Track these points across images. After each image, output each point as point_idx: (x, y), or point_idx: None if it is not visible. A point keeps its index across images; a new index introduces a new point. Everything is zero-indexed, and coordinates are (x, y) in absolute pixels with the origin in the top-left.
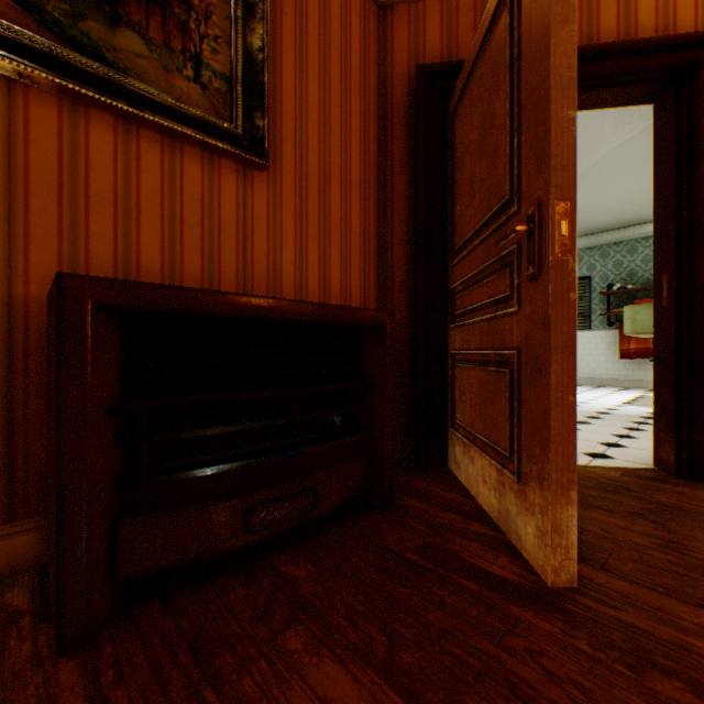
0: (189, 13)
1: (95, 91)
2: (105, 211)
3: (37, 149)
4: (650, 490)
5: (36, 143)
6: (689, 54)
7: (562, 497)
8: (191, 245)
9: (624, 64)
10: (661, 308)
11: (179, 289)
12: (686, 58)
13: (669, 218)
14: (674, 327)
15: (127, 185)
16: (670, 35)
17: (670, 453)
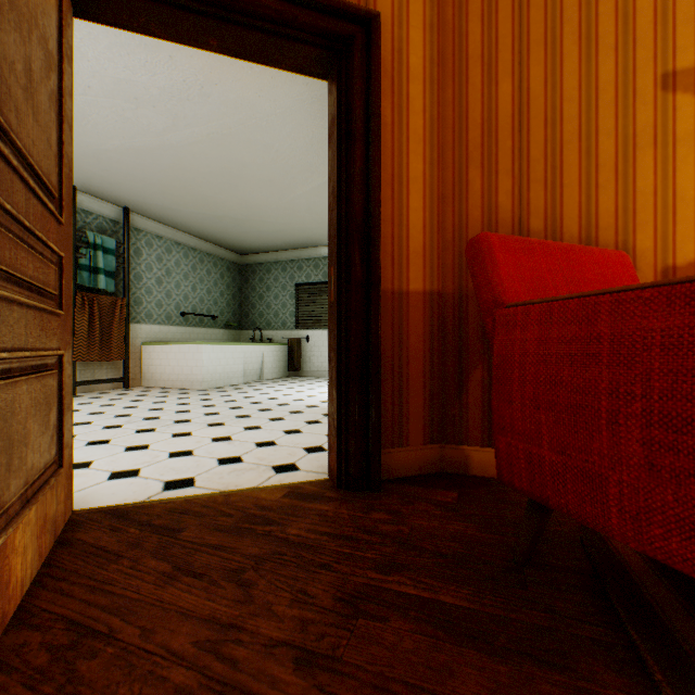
0: None
1: None
2: None
3: None
4: (294, 516)
5: None
6: (346, 26)
7: None
8: None
9: (281, 9)
10: (332, 303)
11: None
12: (344, 30)
13: (335, 204)
14: (338, 324)
15: None
16: None
17: (335, 462)
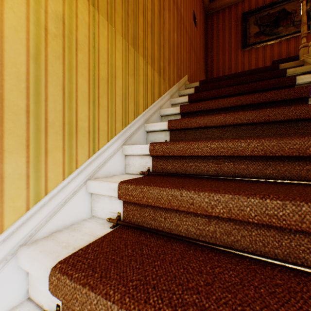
0: (290, 16)
1: (274, 40)
2: (275, 57)
3: (266, 53)
4: None
5: (266, 52)
6: None
7: None
8: (291, 56)
9: None
10: None
11: (287, 58)
12: None
13: None
14: None
15: (279, 51)
16: None
17: None
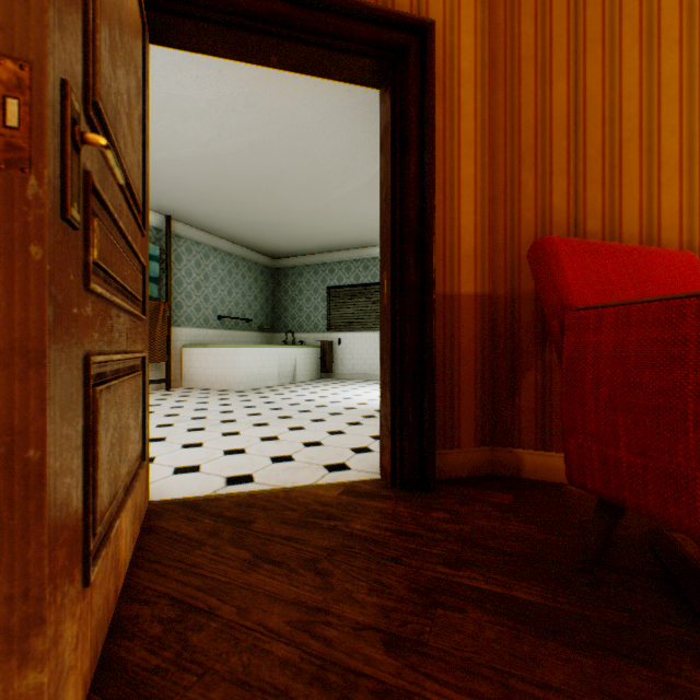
0: None
1: None
2: None
3: None
4: (355, 512)
5: None
6: (401, 36)
7: (14, 656)
8: None
9: (340, 24)
10: (384, 307)
11: None
12: (399, 40)
13: (388, 210)
14: (392, 327)
15: None
16: (382, 7)
17: (389, 462)
